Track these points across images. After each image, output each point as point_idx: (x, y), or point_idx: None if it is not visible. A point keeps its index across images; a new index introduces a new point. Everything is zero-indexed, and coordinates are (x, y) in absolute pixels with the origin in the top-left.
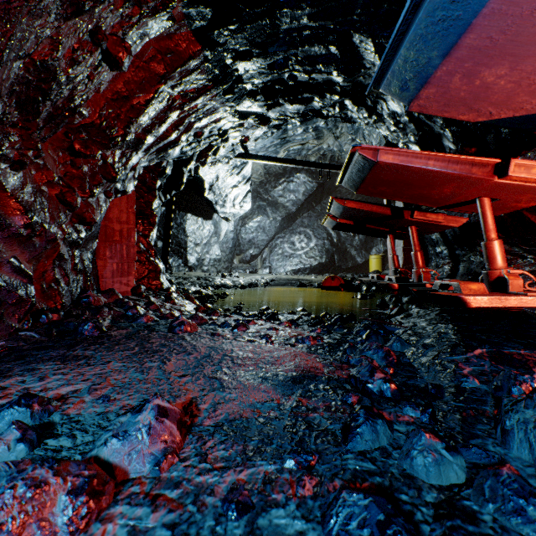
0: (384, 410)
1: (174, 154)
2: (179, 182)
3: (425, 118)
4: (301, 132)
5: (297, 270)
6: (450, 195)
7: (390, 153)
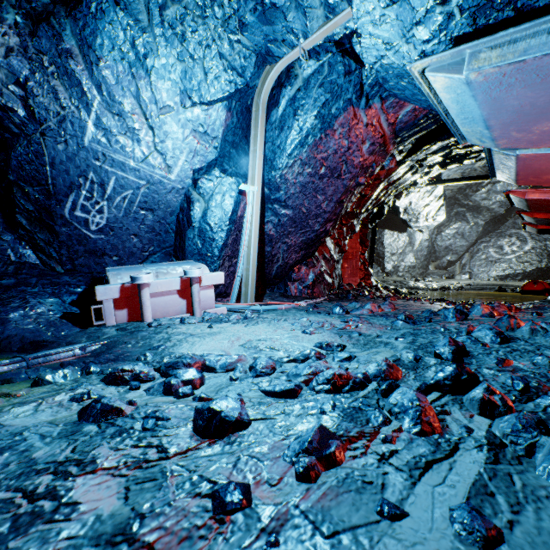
0: None
1: None
2: (381, 214)
3: None
4: None
5: (505, 275)
6: None
7: (536, 192)
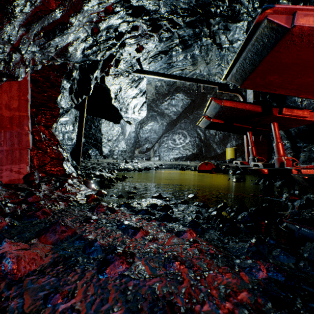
0: None
1: (76, 55)
2: (87, 87)
3: None
4: (182, 59)
5: (177, 158)
6: None
7: (311, 15)
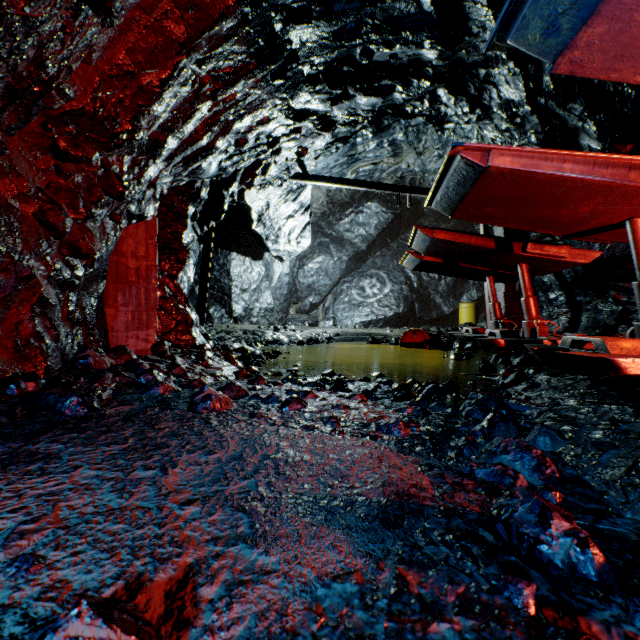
0: (592, 617)
1: (210, 171)
2: (219, 209)
3: (555, 105)
4: (374, 148)
5: (368, 322)
6: (587, 216)
7: (507, 154)
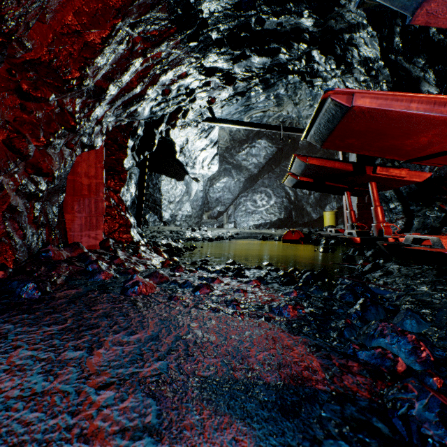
0: None
1: (144, 114)
2: (151, 143)
3: (403, 60)
4: (263, 99)
5: (259, 224)
6: (425, 145)
7: (367, 97)
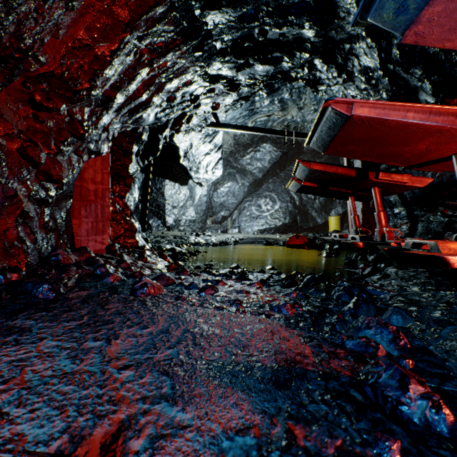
0: None
1: (149, 120)
2: (155, 148)
3: (401, 70)
4: (268, 104)
5: (263, 229)
6: (424, 152)
7: (366, 106)
